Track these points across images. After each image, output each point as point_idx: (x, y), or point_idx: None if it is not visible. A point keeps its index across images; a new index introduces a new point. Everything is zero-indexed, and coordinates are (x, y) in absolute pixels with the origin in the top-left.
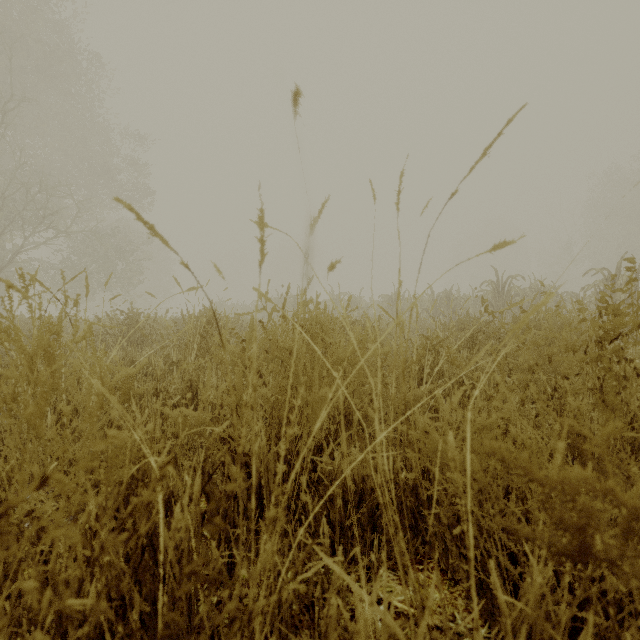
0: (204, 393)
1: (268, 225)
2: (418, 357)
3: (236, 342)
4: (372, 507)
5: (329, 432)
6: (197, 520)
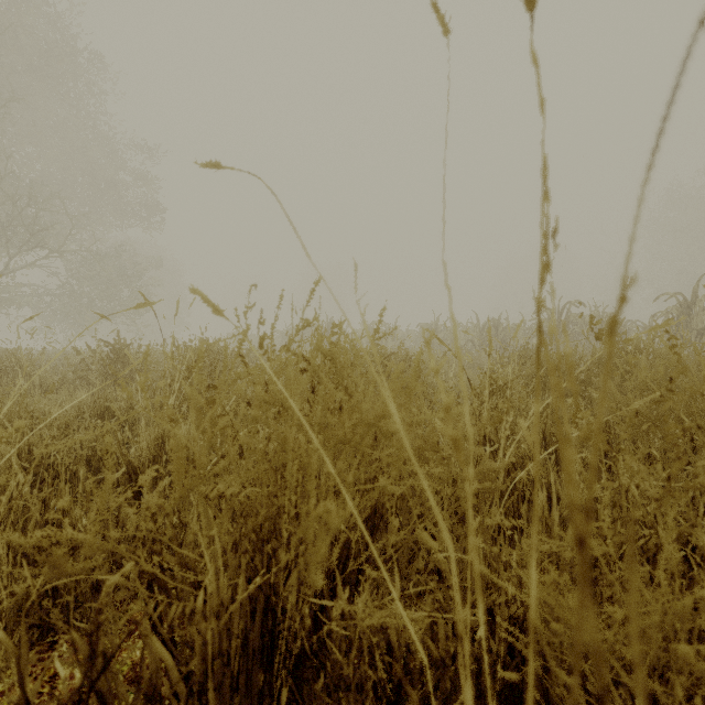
0: (100, 494)
1: (222, 165)
2: (498, 415)
3: (201, 388)
4: (423, 694)
5: (349, 538)
6: (131, 683)
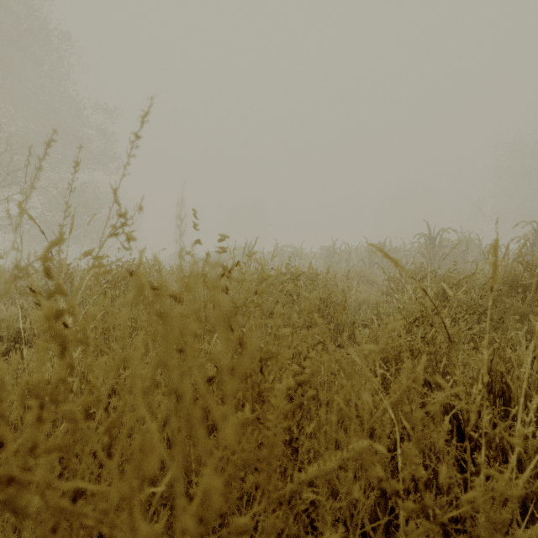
0: None
1: None
2: None
3: None
4: None
5: None
6: None
